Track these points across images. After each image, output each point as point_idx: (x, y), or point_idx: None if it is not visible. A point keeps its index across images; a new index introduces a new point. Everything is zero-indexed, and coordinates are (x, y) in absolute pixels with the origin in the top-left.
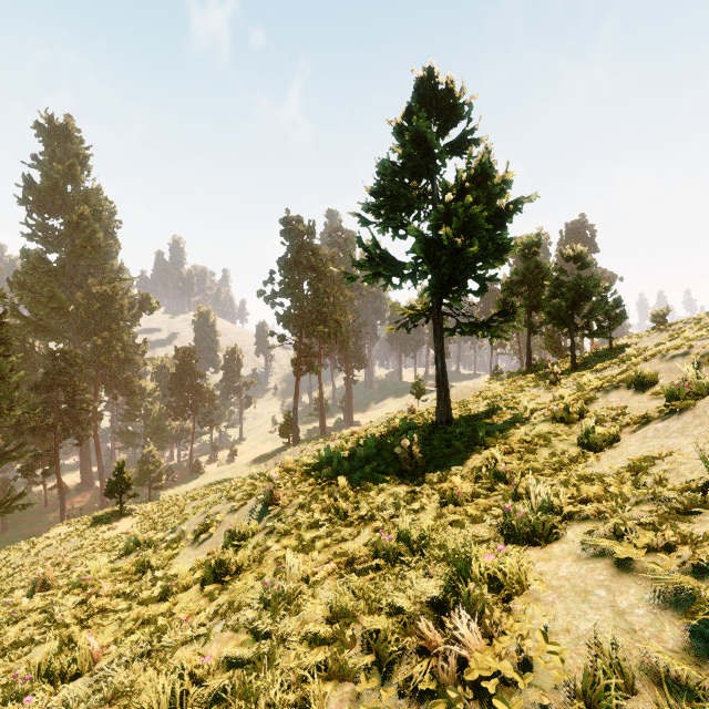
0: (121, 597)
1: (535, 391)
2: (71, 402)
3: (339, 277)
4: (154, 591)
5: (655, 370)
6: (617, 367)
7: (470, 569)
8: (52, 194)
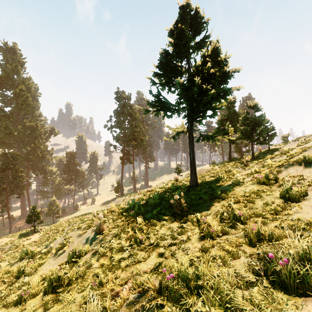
0: None
1: (237, 169)
2: (14, 177)
3: (142, 120)
4: (16, 295)
5: None
6: (280, 156)
7: None
8: (7, 79)
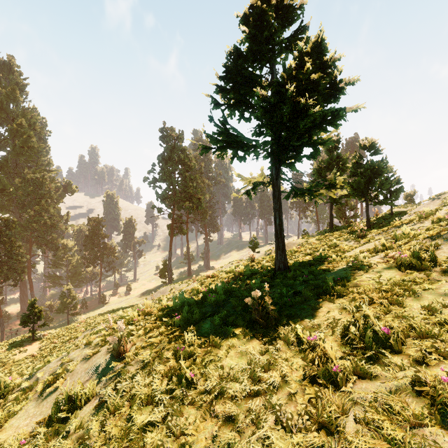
0: None
1: (346, 243)
2: (9, 255)
3: (200, 170)
4: None
5: None
6: (419, 222)
7: None
8: None
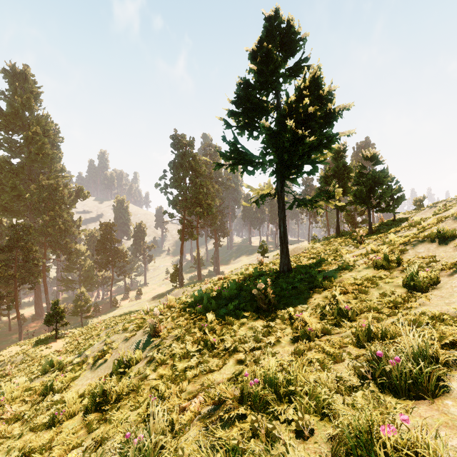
0: (20, 420)
1: (347, 248)
2: (26, 259)
3: (210, 176)
4: (46, 416)
5: (452, 228)
6: (408, 230)
7: (373, 455)
8: (14, 118)
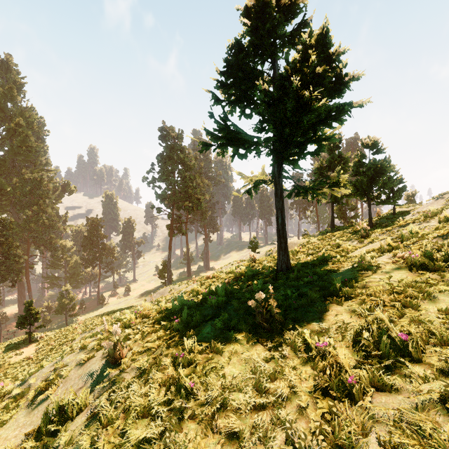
0: None
1: (349, 243)
2: (6, 256)
3: (200, 170)
4: None
5: None
6: (425, 221)
7: None
8: None
